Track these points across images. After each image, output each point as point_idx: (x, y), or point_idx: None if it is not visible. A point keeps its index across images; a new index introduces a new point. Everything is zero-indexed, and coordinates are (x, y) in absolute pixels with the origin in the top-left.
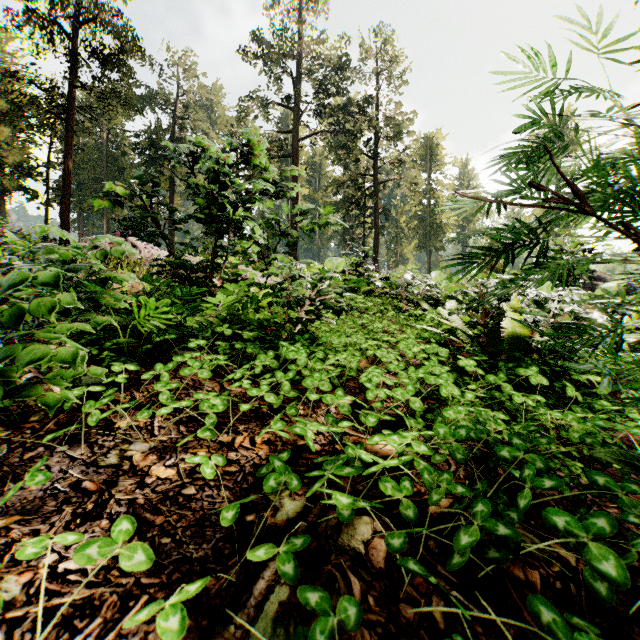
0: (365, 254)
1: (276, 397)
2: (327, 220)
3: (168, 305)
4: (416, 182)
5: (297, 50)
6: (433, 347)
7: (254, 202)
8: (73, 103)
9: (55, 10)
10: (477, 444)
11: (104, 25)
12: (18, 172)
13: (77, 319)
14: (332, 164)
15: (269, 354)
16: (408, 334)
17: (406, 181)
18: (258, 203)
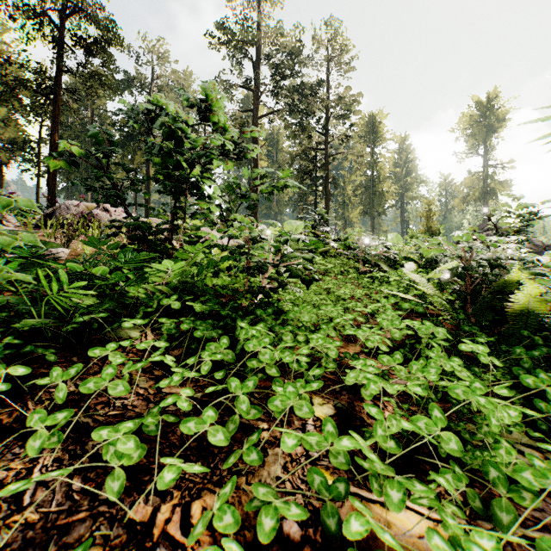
0: (321, 217)
1: (227, 433)
2: (286, 185)
3: (107, 272)
4: (362, 155)
5: (257, 39)
6: (427, 326)
7: (212, 160)
8: (59, 85)
9: (42, 2)
10: (544, 504)
11: (86, 15)
12: (12, 147)
13: (6, 287)
14: (288, 139)
15: (222, 342)
16: (383, 303)
17: (353, 154)
18: (217, 162)
